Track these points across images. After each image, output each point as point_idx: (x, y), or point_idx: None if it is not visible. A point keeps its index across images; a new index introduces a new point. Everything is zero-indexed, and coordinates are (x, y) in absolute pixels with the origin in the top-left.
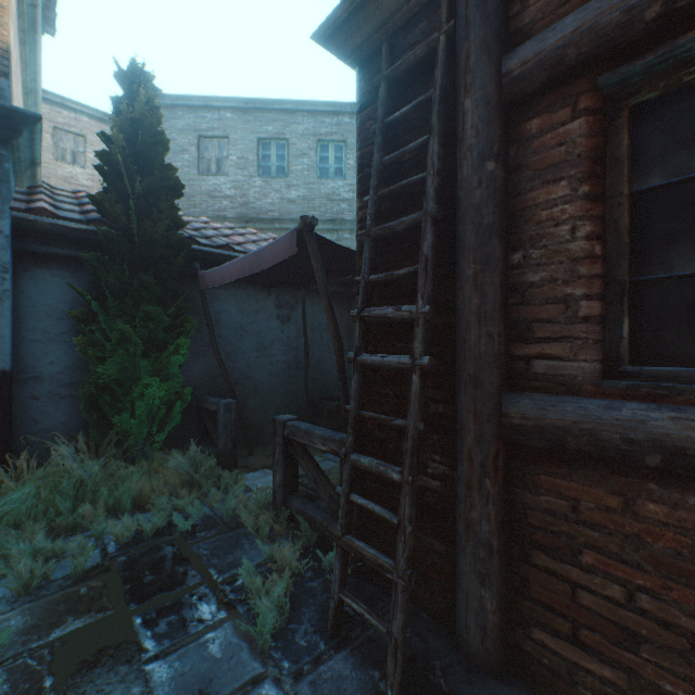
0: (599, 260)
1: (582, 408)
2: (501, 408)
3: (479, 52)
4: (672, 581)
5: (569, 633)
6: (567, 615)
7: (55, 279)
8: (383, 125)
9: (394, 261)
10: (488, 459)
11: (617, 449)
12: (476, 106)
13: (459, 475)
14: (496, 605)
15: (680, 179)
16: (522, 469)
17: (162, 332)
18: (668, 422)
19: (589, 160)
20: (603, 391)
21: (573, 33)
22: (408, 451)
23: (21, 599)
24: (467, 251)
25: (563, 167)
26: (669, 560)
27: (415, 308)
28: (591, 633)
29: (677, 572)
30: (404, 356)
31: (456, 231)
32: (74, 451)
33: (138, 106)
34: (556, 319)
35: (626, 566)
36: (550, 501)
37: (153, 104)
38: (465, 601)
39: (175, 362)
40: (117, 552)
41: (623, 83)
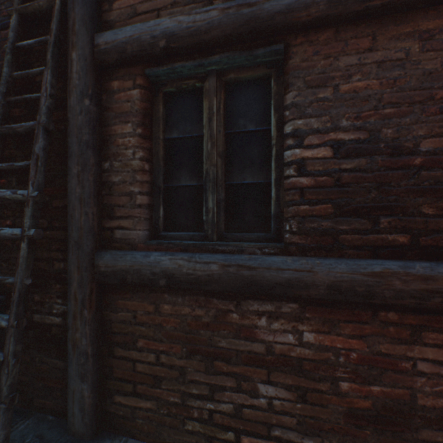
0: (148, 173)
1: (135, 258)
2: (95, 262)
3: (81, 23)
4: (174, 343)
5: (133, 390)
6: (132, 380)
7: None
8: (14, 47)
9: (29, 155)
10: (86, 296)
11: (149, 278)
12: (79, 59)
13: (69, 310)
14: (91, 391)
15: (183, 136)
16: (110, 298)
17: None
18: (168, 261)
19: (142, 114)
20: (148, 247)
21: (131, 37)
22: (15, 302)
23: None
24: (74, 156)
25: (130, 115)
26: (173, 333)
27: (27, 193)
28: (142, 386)
29: (175, 338)
30: (17, 229)
31: (68, 141)
32: None
33: None
34: (127, 205)
35: (156, 342)
36: (124, 315)
37: None
38: (73, 396)
39: None
40: None
41: (159, 77)
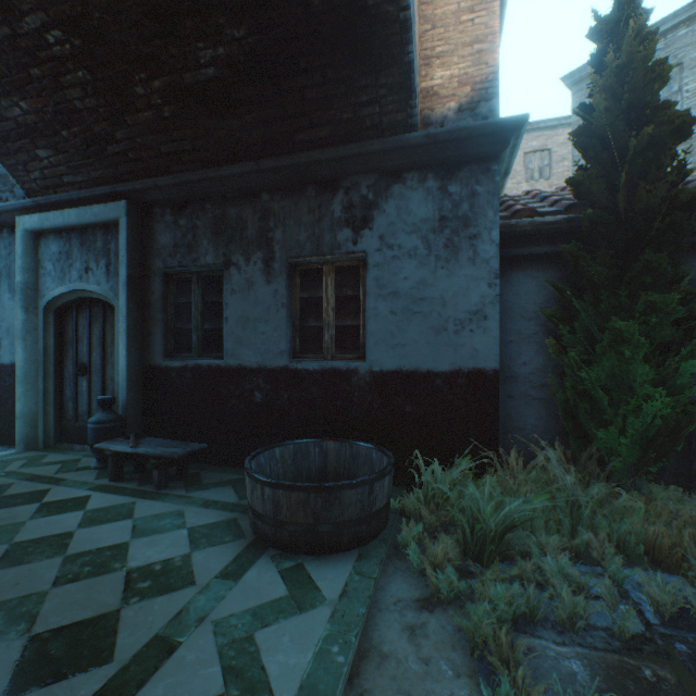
0: None
1: None
2: None
3: None
4: None
5: None
6: None
7: (526, 280)
8: None
9: None
10: None
11: None
12: None
13: None
14: None
15: None
16: None
17: (666, 328)
18: None
19: None
20: None
21: None
22: None
23: (566, 633)
24: None
25: None
26: None
27: None
28: None
29: None
30: None
31: None
32: (559, 461)
33: (624, 48)
34: None
35: None
36: None
37: (645, 33)
38: None
39: (686, 368)
40: (663, 627)
41: None
